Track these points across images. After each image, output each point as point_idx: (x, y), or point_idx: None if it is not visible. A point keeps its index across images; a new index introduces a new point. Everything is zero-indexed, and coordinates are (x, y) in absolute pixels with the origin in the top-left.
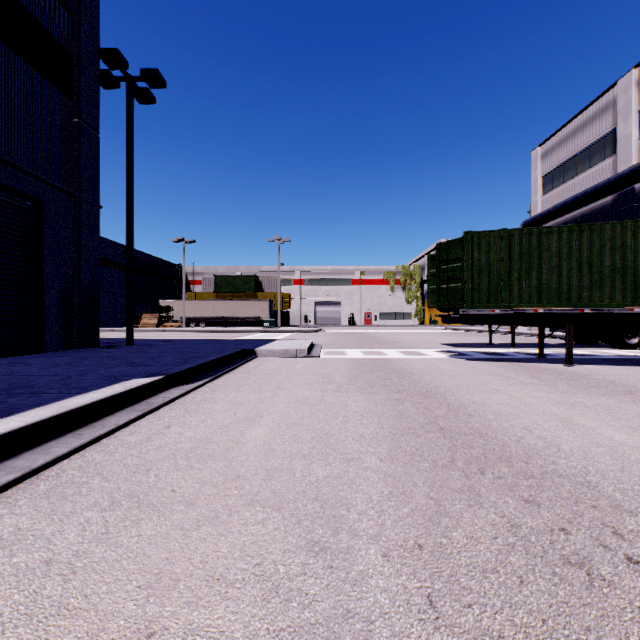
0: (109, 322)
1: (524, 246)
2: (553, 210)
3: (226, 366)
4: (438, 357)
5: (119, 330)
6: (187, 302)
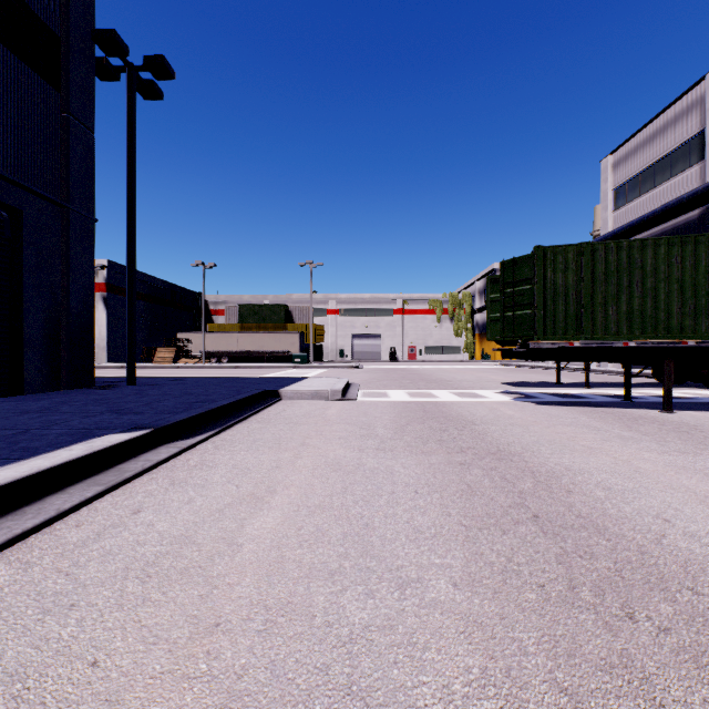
0: (120, 357)
1: (610, 263)
2: (628, 227)
3: (240, 413)
4: (501, 400)
5: None
6: (208, 334)
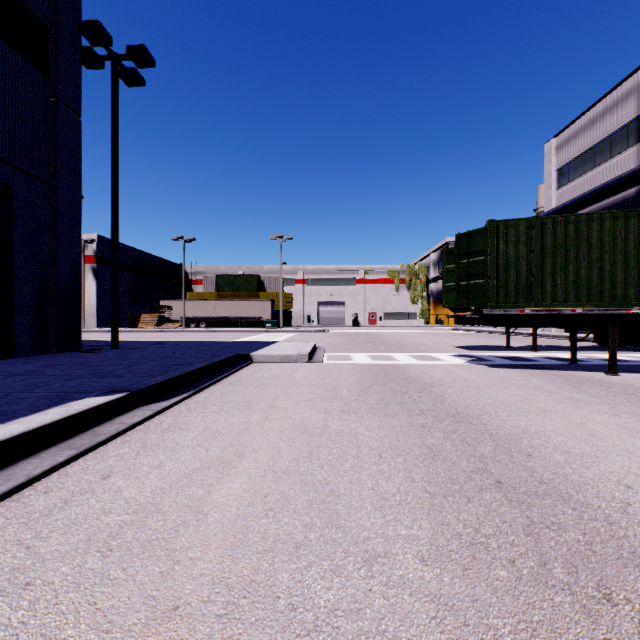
0: (108, 322)
1: (559, 236)
2: (570, 204)
3: (214, 375)
4: (456, 363)
5: None
6: (187, 302)
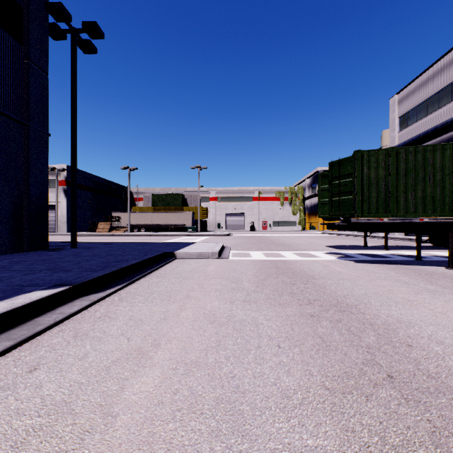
0: None
1: (410, 162)
2: (409, 142)
3: (145, 269)
4: (329, 259)
5: (80, 234)
6: (132, 213)
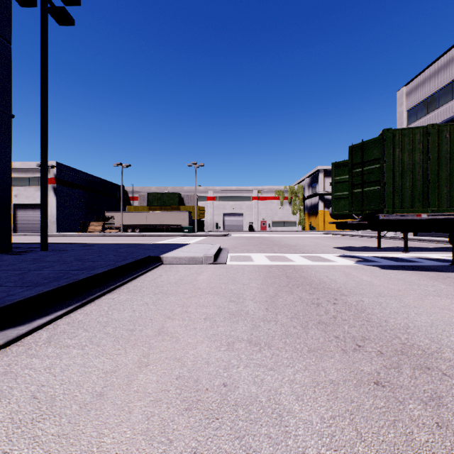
0: (65, 228)
1: None
2: None
3: (115, 280)
4: (347, 264)
5: (69, 235)
6: (126, 213)
